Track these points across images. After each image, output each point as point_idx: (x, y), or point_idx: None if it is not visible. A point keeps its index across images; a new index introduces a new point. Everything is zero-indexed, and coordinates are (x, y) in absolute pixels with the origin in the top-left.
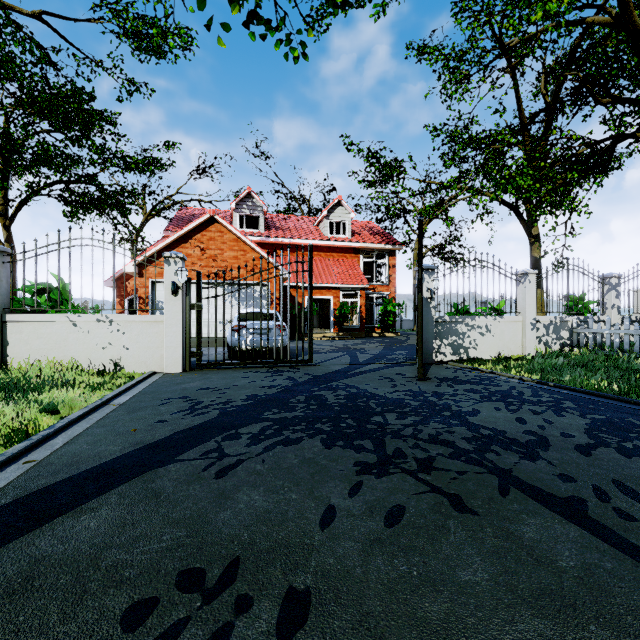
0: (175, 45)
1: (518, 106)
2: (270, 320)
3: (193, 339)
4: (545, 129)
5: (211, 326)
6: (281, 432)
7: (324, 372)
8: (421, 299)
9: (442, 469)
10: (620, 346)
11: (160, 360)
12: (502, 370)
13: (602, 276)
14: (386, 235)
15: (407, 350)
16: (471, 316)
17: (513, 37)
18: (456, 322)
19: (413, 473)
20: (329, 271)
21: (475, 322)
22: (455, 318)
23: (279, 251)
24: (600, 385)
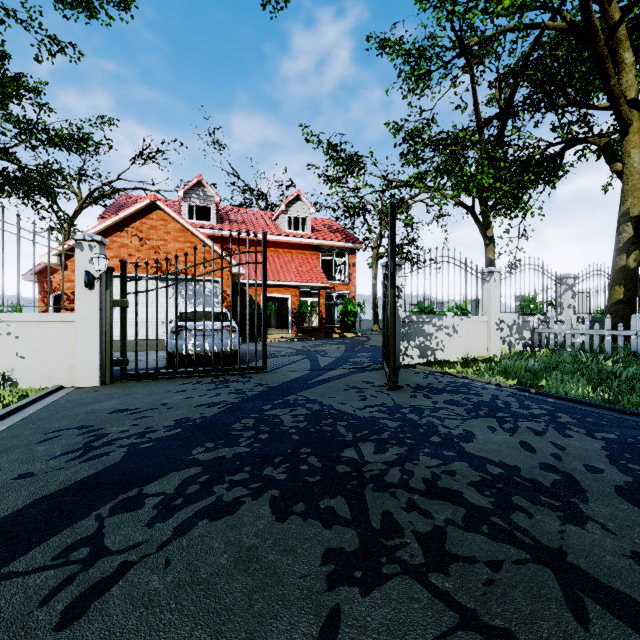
0: (107, 1)
1: (475, 108)
2: (218, 320)
3: (130, 342)
4: (499, 133)
5: (152, 327)
6: (211, 488)
7: (280, 381)
8: (393, 296)
9: (463, 558)
10: (580, 346)
11: (70, 371)
12: (474, 374)
13: (559, 276)
14: (346, 233)
15: (370, 352)
16: (438, 316)
17: (471, 38)
18: (423, 322)
19: (421, 574)
20: (287, 268)
21: (442, 322)
22: (422, 318)
23: (233, 246)
24: (587, 392)
